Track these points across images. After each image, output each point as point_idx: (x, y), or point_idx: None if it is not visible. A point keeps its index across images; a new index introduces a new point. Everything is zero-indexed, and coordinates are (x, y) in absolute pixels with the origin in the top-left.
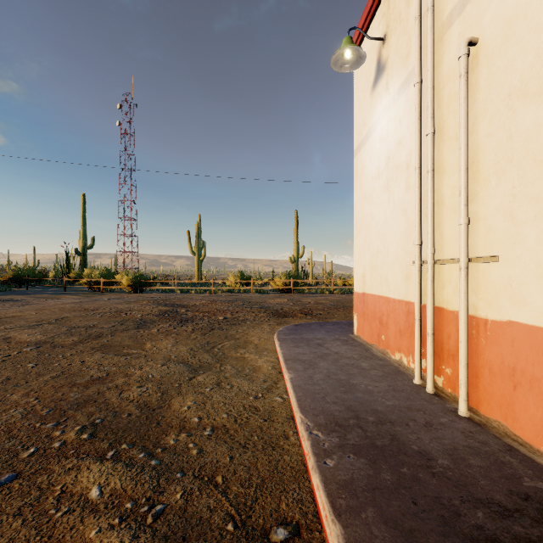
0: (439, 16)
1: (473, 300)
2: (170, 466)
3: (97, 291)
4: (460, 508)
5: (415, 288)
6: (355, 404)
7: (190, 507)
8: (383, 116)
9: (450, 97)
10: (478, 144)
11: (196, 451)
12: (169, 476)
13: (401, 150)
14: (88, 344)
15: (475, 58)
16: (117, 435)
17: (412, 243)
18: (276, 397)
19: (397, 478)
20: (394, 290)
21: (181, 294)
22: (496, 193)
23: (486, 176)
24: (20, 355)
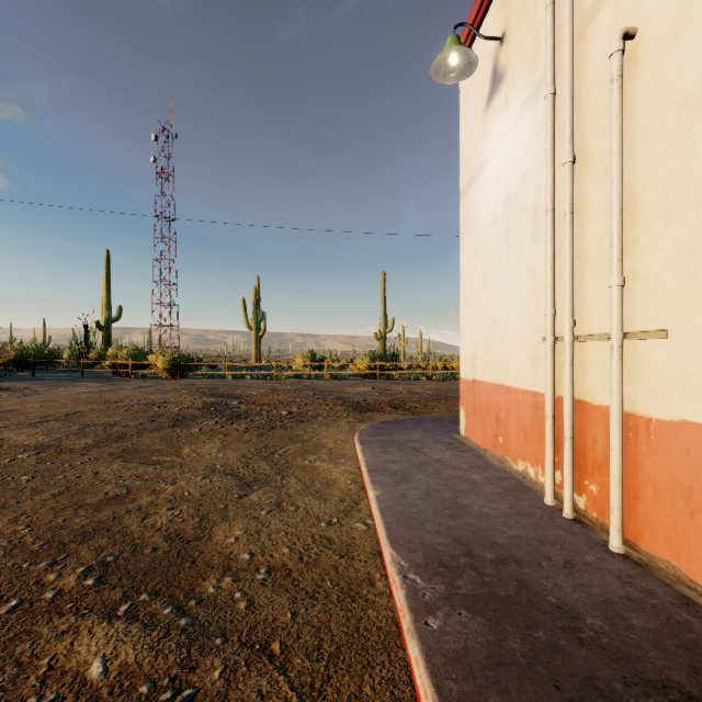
0: (581, 2)
1: (630, 392)
2: (206, 627)
3: (125, 377)
4: (624, 696)
5: (546, 373)
6: (465, 534)
7: (233, 692)
8: (501, 143)
9: (597, 113)
10: (638, 175)
11: (244, 604)
12: (204, 642)
13: (526, 187)
14: (106, 449)
15: (632, 56)
16: (135, 580)
17: (542, 313)
18: (356, 523)
19: (530, 648)
20: (517, 377)
21: (233, 381)
22: (664, 243)
23: (649, 218)
24: (13, 464)
